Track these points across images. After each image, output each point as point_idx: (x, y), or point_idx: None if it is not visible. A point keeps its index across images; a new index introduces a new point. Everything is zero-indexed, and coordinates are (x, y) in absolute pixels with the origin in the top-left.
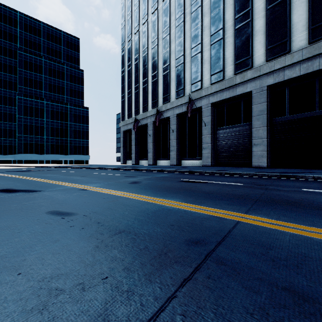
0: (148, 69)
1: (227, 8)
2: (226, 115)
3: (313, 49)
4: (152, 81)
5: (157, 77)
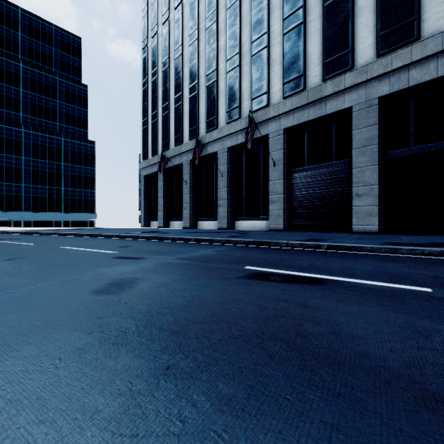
0: (183, 78)
1: None
2: (307, 148)
3: None
4: (190, 96)
5: (198, 90)
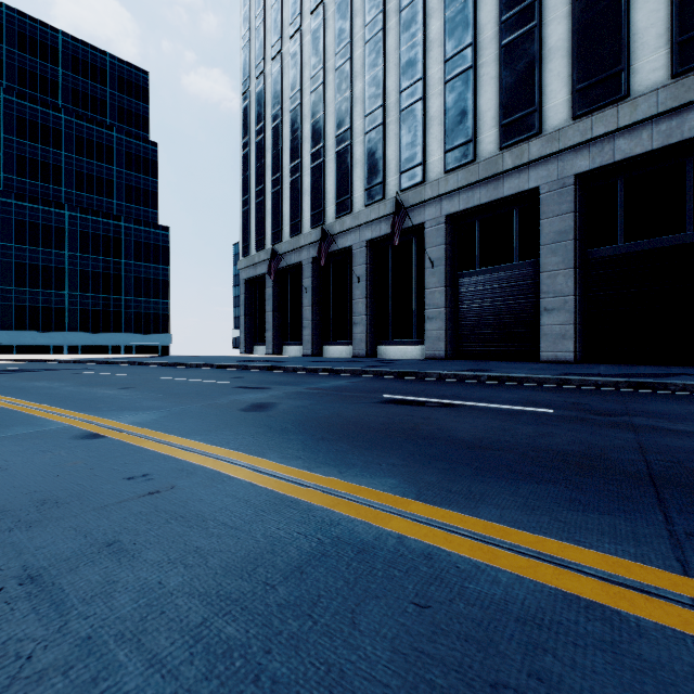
0: (303, 138)
1: None
2: (479, 243)
3: (682, 89)
4: (312, 166)
5: (323, 156)
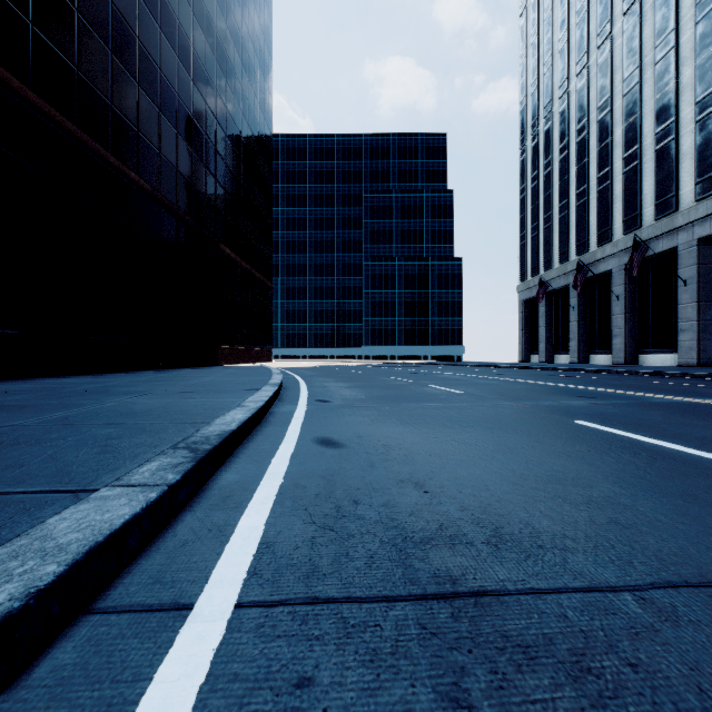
0: (570, 181)
1: None
2: None
3: None
4: (577, 204)
5: (587, 195)
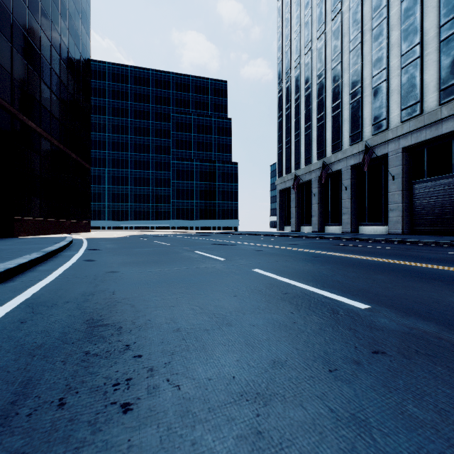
0: (312, 110)
1: (427, 14)
2: (427, 162)
3: None
4: (317, 125)
5: (324, 119)
